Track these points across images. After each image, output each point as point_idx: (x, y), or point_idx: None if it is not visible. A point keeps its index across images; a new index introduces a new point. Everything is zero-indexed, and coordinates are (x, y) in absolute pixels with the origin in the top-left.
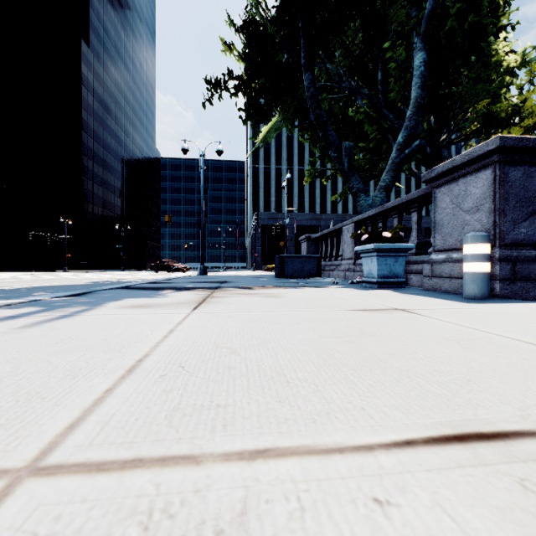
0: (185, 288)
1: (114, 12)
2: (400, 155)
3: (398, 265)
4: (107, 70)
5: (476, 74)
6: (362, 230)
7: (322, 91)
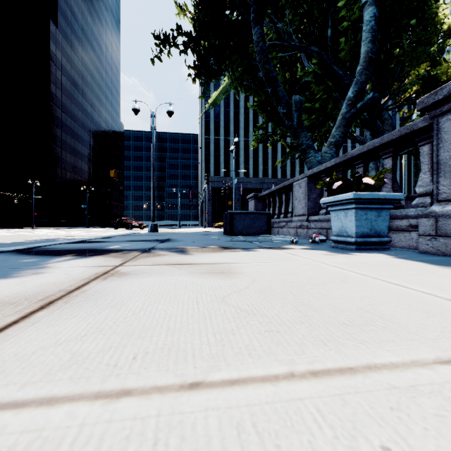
0: (102, 251)
1: None
2: (351, 110)
3: (380, 221)
4: (75, 50)
5: (418, 37)
6: (333, 176)
7: (271, 50)
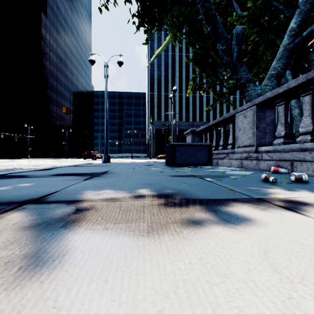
0: None
1: None
2: (295, 40)
3: None
4: (59, 33)
5: None
6: None
7: None
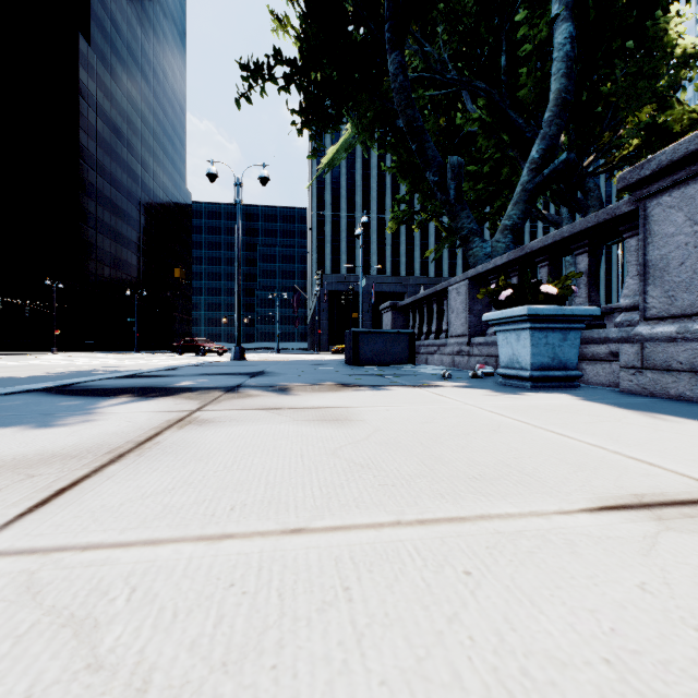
0: (168, 390)
1: (126, 0)
2: (535, 178)
3: (567, 346)
4: (116, 79)
5: (638, 66)
6: (500, 282)
7: (416, 86)
